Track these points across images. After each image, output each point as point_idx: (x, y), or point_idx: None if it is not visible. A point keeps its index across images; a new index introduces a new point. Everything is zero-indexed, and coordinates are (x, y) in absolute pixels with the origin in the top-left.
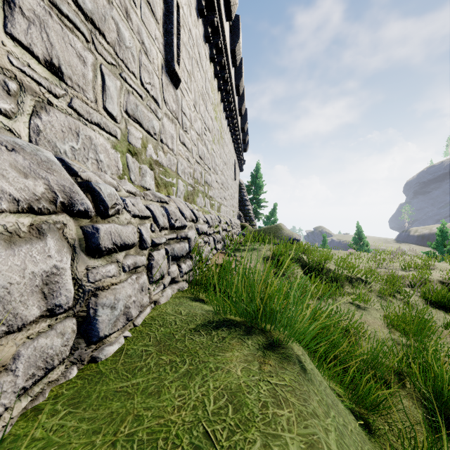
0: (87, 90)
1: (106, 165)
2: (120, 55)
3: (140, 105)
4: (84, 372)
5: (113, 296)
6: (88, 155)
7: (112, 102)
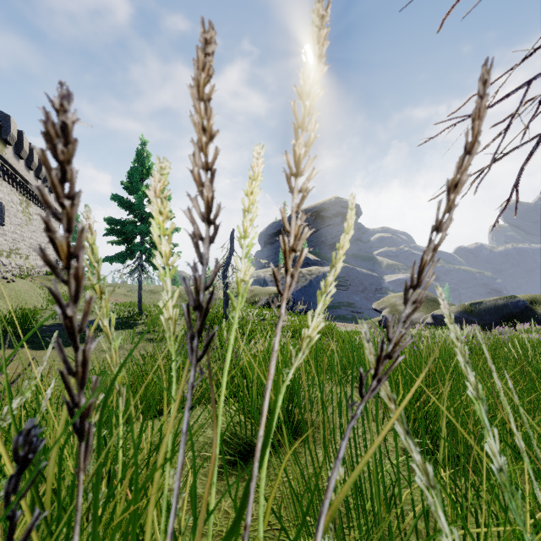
0: None
1: None
2: None
3: None
4: None
5: None
6: None
7: None
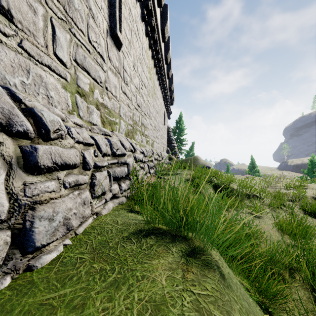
0: (38, 36)
1: (56, 101)
2: (70, 13)
3: (88, 57)
4: (16, 281)
5: (52, 209)
6: (38, 91)
7: (62, 50)
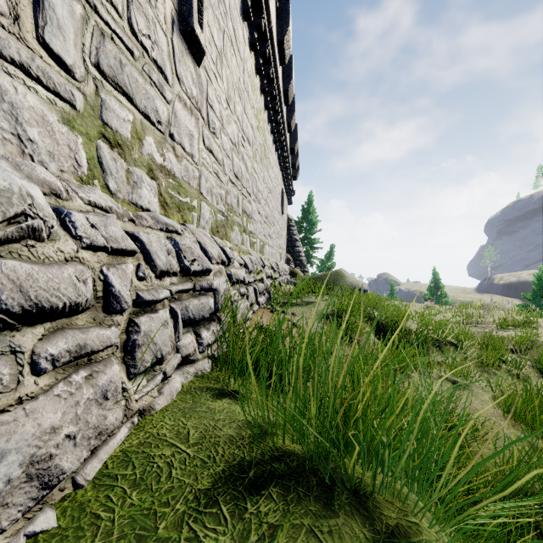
0: None
1: (45, 152)
2: None
3: (130, 65)
4: None
5: None
6: None
7: (63, 36)
